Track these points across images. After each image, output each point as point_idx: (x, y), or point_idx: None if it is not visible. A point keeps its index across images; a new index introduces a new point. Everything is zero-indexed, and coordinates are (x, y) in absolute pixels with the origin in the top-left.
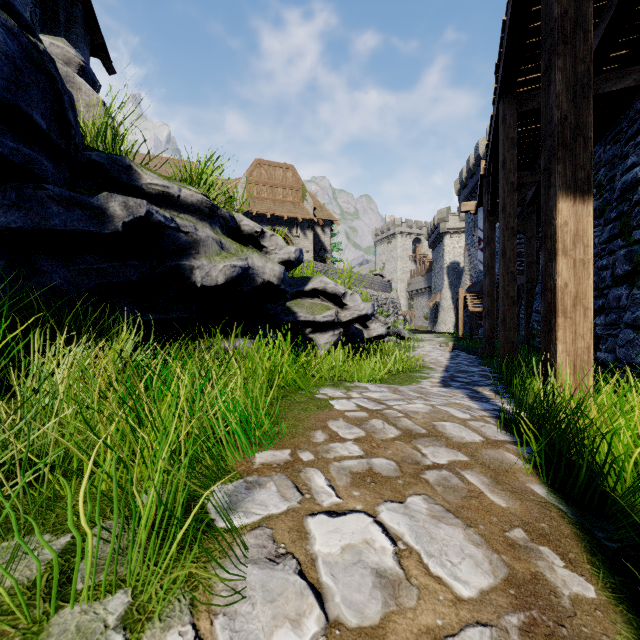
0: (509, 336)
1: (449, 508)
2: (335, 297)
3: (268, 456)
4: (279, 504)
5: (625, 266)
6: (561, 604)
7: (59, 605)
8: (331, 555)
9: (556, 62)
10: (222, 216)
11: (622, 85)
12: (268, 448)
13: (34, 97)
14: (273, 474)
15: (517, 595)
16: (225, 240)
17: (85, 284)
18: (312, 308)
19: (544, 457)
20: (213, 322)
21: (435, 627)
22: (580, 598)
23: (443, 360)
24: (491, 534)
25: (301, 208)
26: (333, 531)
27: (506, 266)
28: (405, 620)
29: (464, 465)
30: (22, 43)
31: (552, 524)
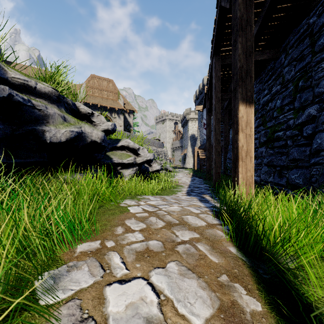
0: (217, 170)
1: (189, 267)
2: (134, 150)
3: (85, 246)
4: (88, 280)
5: (264, 138)
6: (246, 318)
7: None
8: (118, 313)
9: (238, 39)
10: (67, 102)
11: (263, 58)
12: (86, 241)
13: None
14: (87, 258)
15: (224, 317)
16: (67, 116)
17: None
18: (121, 156)
19: (234, 231)
20: (59, 164)
21: None
22: (255, 312)
23: (188, 182)
24: (211, 280)
25: (117, 103)
26: (121, 294)
27: (216, 136)
28: None
29: (197, 240)
30: None
31: (240, 269)
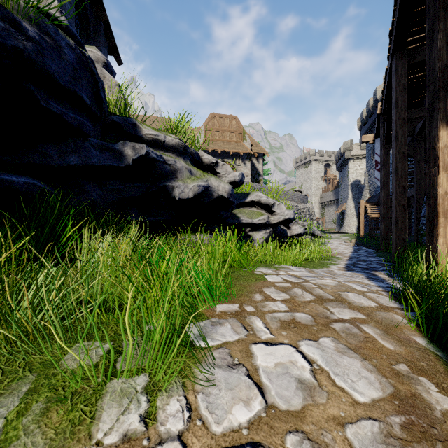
0: (400, 234)
1: (350, 347)
2: (267, 206)
3: (224, 307)
4: (233, 336)
5: None
6: (434, 414)
7: (110, 378)
8: (268, 367)
9: (438, 25)
10: (190, 153)
11: None
12: (224, 302)
13: (83, 85)
14: (228, 318)
15: (400, 405)
16: (193, 168)
17: (110, 198)
18: (250, 214)
19: (425, 319)
20: (185, 223)
21: (339, 417)
22: None
23: (347, 252)
24: (381, 366)
25: (242, 145)
26: (269, 354)
27: (398, 181)
28: (318, 410)
29: (362, 321)
30: (77, 54)
31: (430, 363)
